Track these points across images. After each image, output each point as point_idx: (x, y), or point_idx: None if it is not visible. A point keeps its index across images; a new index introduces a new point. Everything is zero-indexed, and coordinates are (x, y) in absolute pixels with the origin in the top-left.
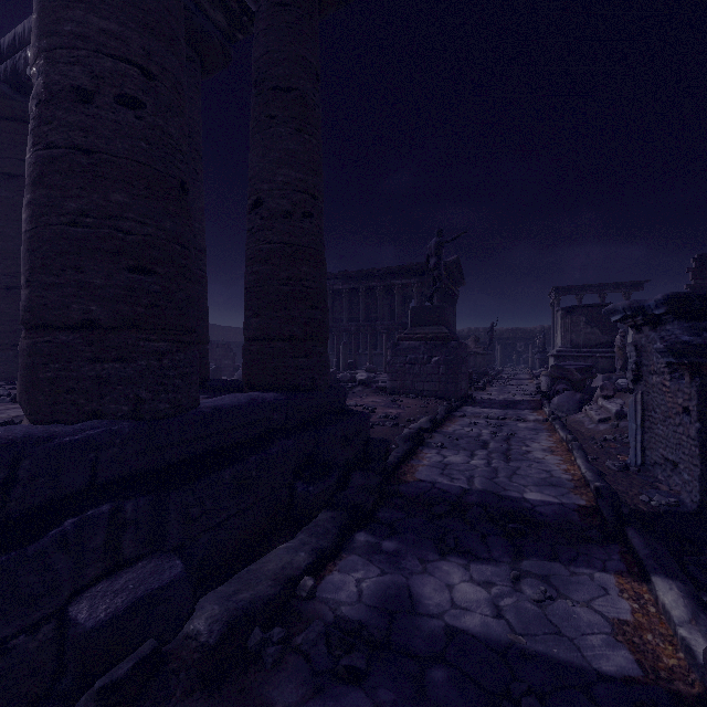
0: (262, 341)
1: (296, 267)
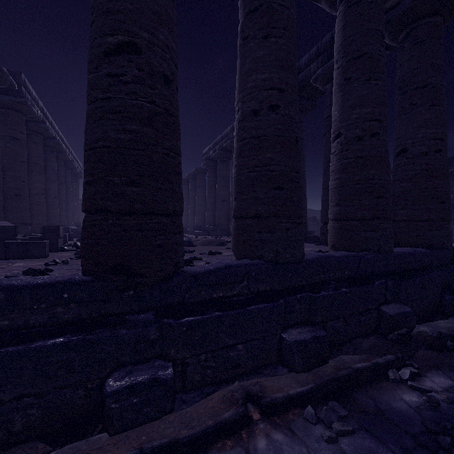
0: (407, 222)
1: (431, 181)
